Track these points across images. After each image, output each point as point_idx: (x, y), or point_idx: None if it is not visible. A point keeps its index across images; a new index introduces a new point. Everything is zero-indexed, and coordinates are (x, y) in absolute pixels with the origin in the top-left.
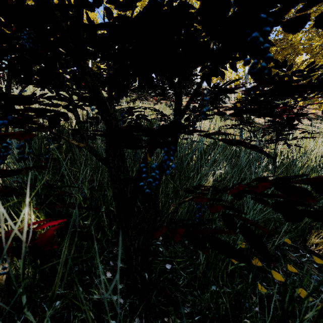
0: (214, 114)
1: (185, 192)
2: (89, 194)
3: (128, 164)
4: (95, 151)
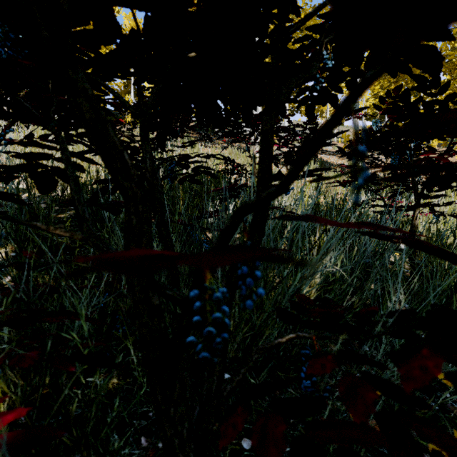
0: (325, 169)
1: (279, 319)
2: (114, 300)
3: (179, 250)
4: (107, 245)
